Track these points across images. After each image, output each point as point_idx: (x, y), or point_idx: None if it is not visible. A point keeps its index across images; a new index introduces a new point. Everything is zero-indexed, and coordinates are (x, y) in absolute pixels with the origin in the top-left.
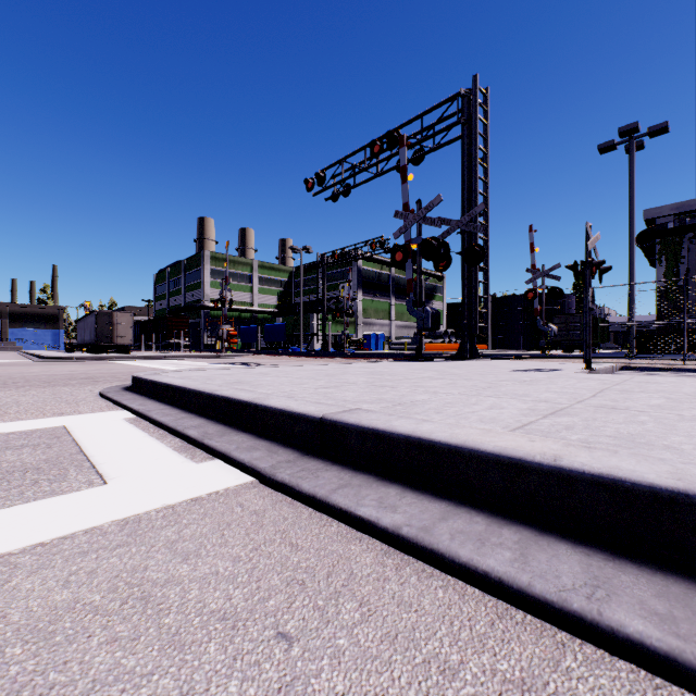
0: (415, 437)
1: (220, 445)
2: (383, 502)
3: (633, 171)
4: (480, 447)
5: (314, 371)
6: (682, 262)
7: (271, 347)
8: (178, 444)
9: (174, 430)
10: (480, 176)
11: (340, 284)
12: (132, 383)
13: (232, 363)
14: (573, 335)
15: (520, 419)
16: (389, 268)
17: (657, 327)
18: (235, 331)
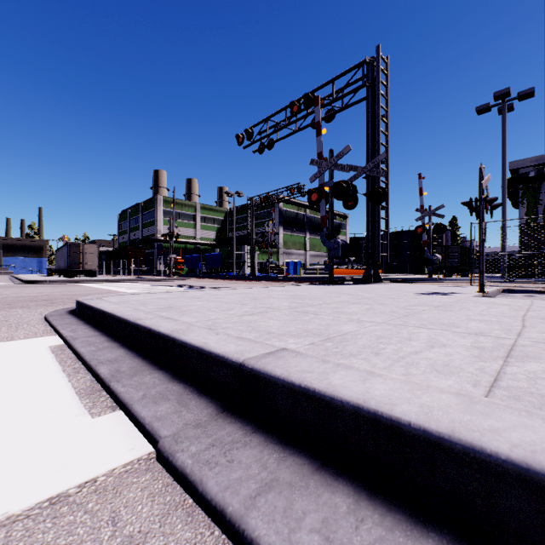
0: (369, 410)
1: (124, 391)
2: (331, 540)
3: (505, 128)
4: (484, 445)
5: (242, 294)
6: (540, 204)
7: (210, 272)
8: (86, 383)
9: (88, 364)
10: (382, 130)
11: (266, 222)
12: (76, 306)
13: (176, 286)
14: (452, 262)
15: (480, 366)
16: (304, 209)
17: (520, 256)
18: (182, 259)
